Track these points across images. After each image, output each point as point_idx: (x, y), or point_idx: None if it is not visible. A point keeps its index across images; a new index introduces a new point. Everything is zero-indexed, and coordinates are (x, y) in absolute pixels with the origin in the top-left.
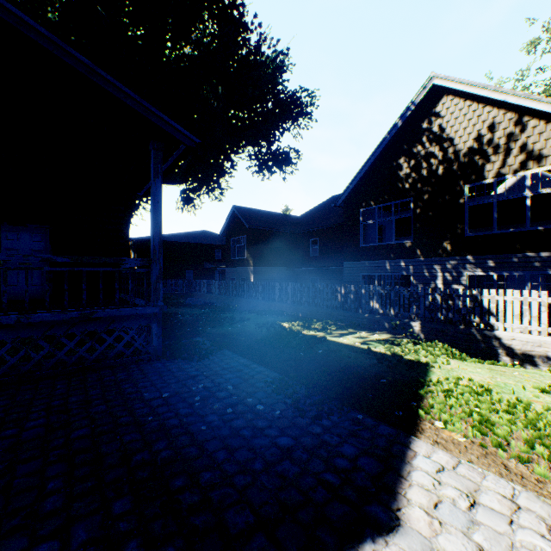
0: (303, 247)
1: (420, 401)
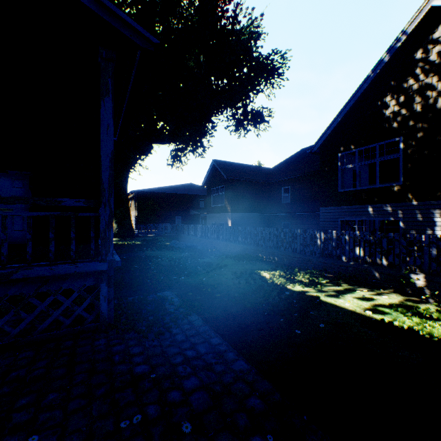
0: (275, 195)
1: None
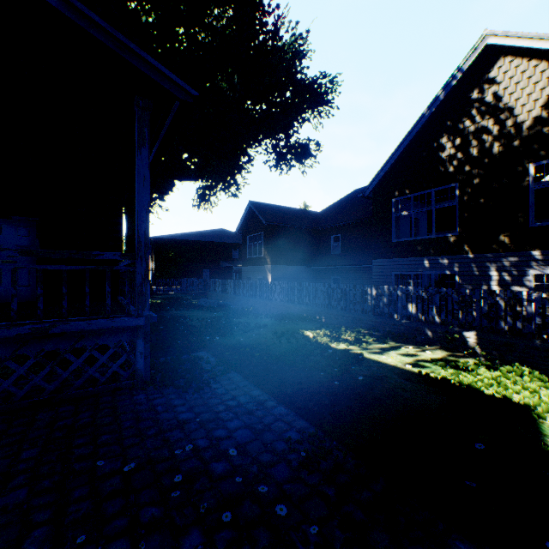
0: (324, 244)
1: None
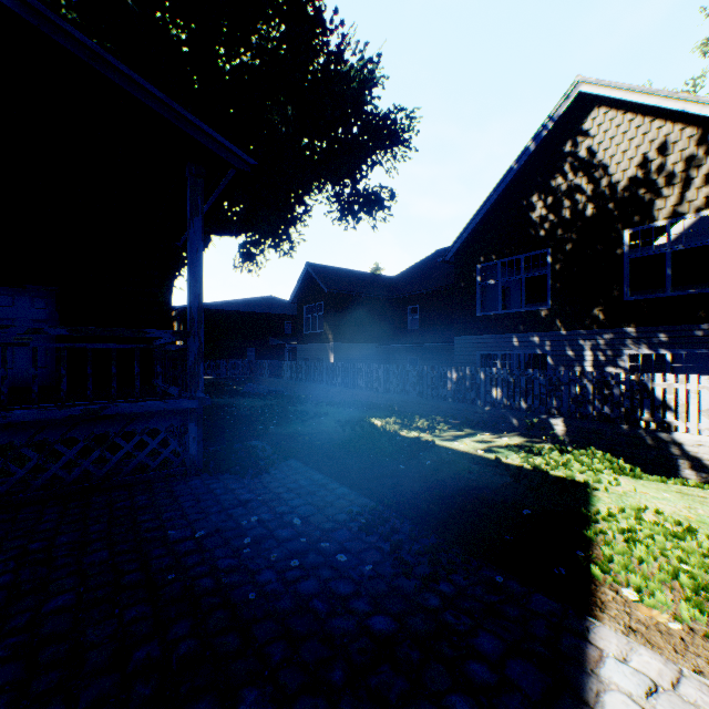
0: (399, 317)
1: (588, 549)
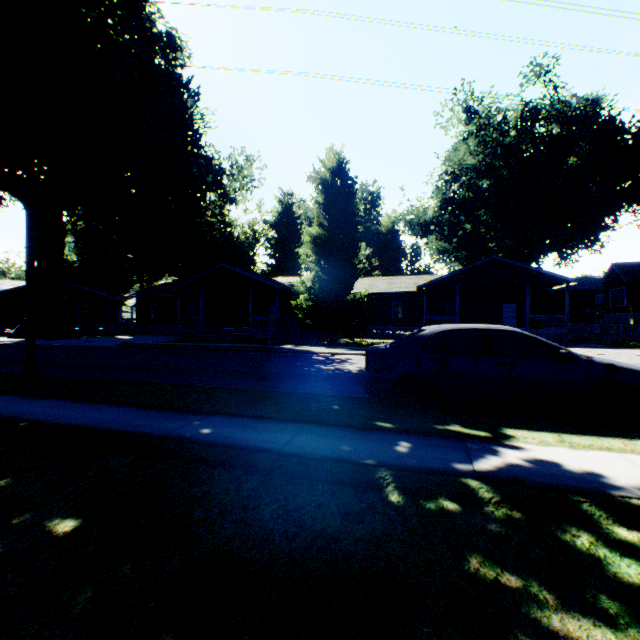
0: None
1: None
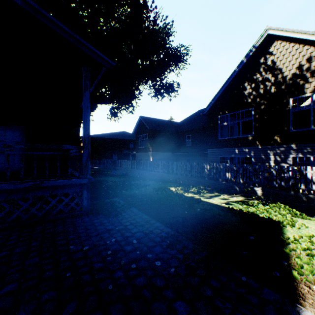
0: (181, 140)
1: (288, 259)
